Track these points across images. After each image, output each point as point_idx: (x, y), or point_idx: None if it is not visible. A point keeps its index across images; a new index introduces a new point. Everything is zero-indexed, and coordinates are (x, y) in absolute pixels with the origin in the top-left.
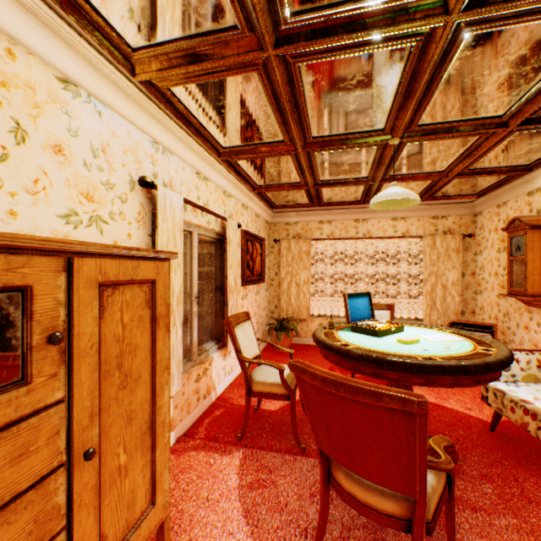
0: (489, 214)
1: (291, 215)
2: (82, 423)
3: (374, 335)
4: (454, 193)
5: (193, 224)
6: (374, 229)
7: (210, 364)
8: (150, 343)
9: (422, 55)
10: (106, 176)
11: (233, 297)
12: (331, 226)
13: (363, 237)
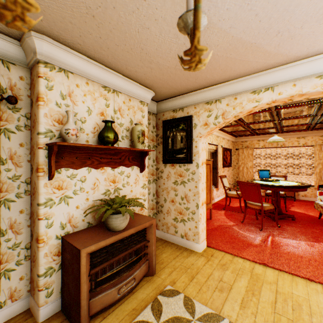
0: None
1: (243, 138)
2: None
3: (266, 181)
4: None
5: (208, 148)
6: (286, 143)
7: (213, 191)
8: (209, 175)
9: (270, 112)
10: None
11: (219, 171)
12: (264, 142)
13: (280, 146)
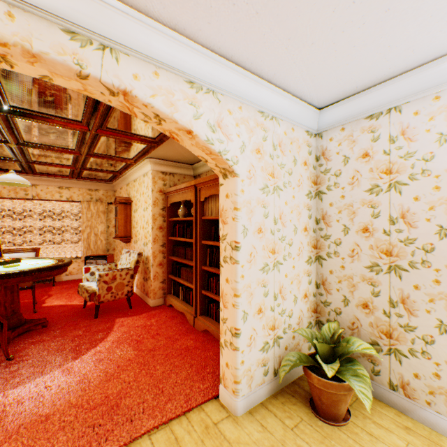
0: (119, 192)
1: None
2: None
3: None
4: (96, 178)
5: None
6: (44, 193)
7: None
8: None
9: None
10: None
11: None
12: None
13: (33, 198)
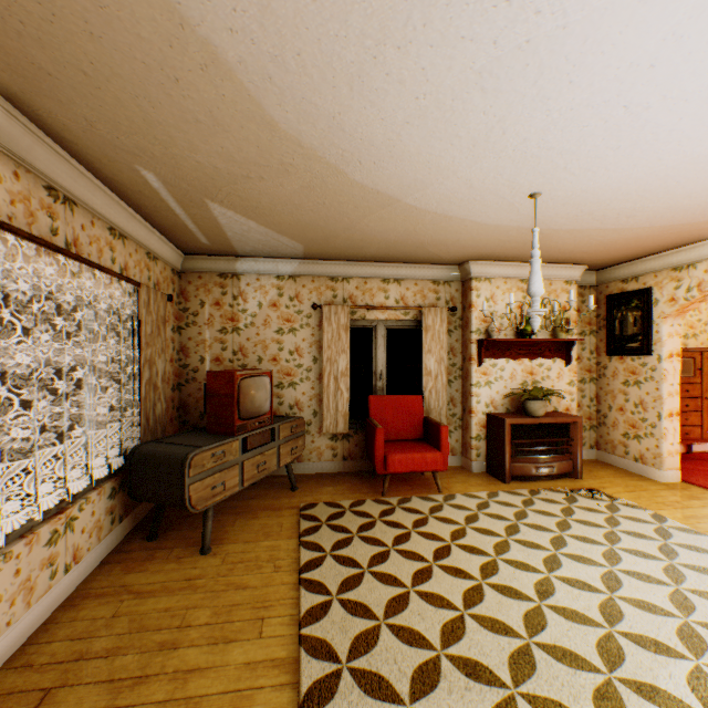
0: None
1: None
2: (702, 391)
3: None
4: None
5: None
6: None
7: None
8: None
9: None
10: (697, 317)
11: None
12: None
13: None
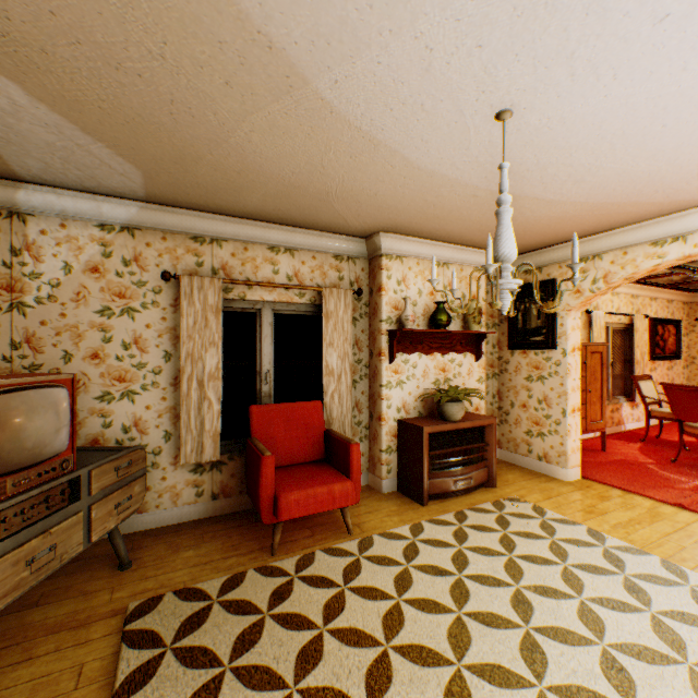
0: None
1: None
2: (587, 384)
3: None
4: None
5: (607, 322)
6: None
7: (620, 407)
8: (599, 371)
9: None
10: None
11: (639, 368)
12: None
13: None
